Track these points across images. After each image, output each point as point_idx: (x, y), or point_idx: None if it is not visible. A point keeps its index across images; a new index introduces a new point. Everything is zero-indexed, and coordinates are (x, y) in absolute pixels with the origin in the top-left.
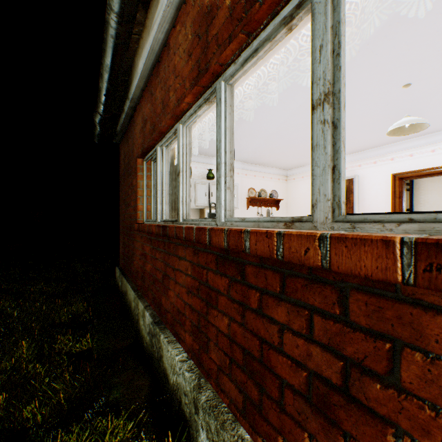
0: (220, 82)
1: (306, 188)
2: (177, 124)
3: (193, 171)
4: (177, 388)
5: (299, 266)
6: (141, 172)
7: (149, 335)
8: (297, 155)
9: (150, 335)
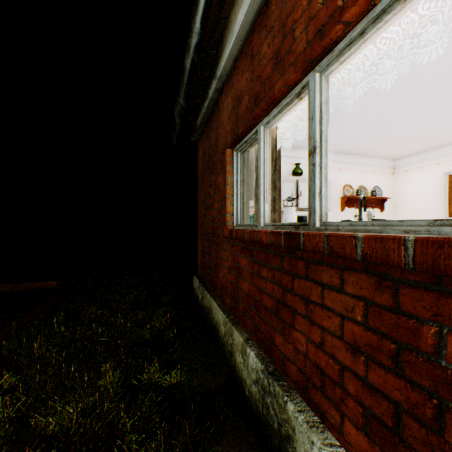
0: None
1: (428, 182)
2: (309, 75)
3: None
4: None
5: None
6: (230, 165)
7: (256, 385)
8: (421, 136)
9: (258, 387)
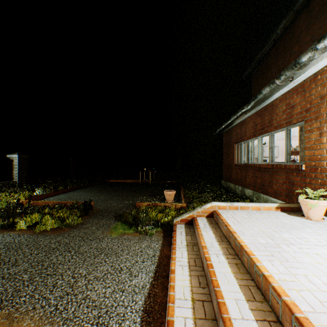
0: (258, 137)
1: None
2: (248, 140)
3: (253, 141)
4: (249, 196)
5: (266, 168)
6: (235, 148)
7: (240, 191)
8: None
9: (240, 191)
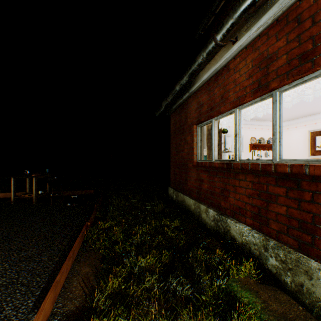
0: (276, 92)
1: (300, 136)
2: (234, 109)
3: None
4: (245, 243)
5: None
6: (195, 133)
7: (213, 221)
8: (293, 112)
9: (214, 221)
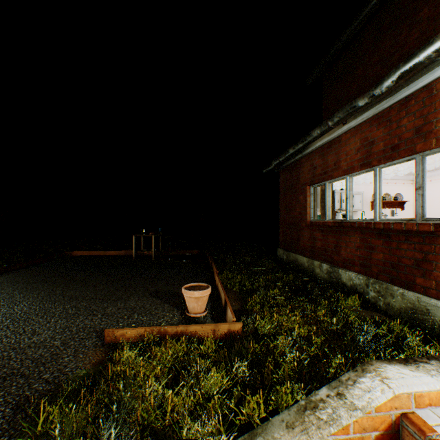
0: (376, 168)
1: (434, 191)
2: (345, 176)
3: None
4: (353, 286)
5: (410, 232)
6: (308, 193)
7: (326, 273)
8: None
9: (327, 274)
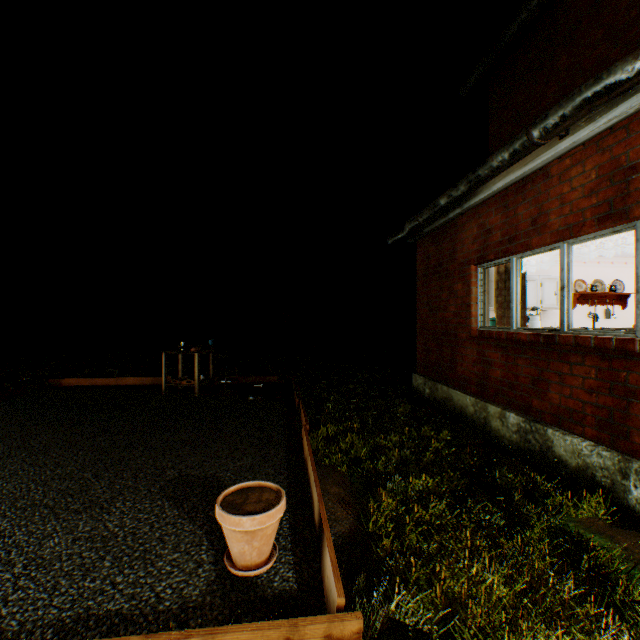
0: None
1: None
2: (559, 244)
3: None
4: (584, 467)
5: None
6: (473, 278)
7: (517, 433)
8: None
9: (519, 433)
